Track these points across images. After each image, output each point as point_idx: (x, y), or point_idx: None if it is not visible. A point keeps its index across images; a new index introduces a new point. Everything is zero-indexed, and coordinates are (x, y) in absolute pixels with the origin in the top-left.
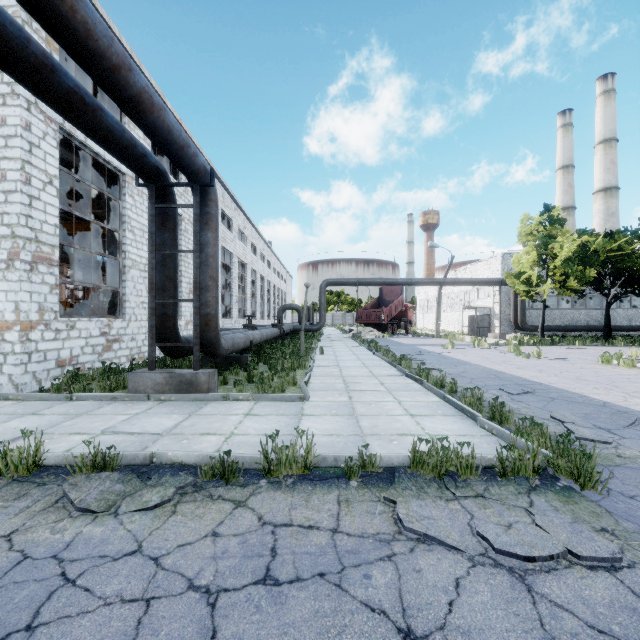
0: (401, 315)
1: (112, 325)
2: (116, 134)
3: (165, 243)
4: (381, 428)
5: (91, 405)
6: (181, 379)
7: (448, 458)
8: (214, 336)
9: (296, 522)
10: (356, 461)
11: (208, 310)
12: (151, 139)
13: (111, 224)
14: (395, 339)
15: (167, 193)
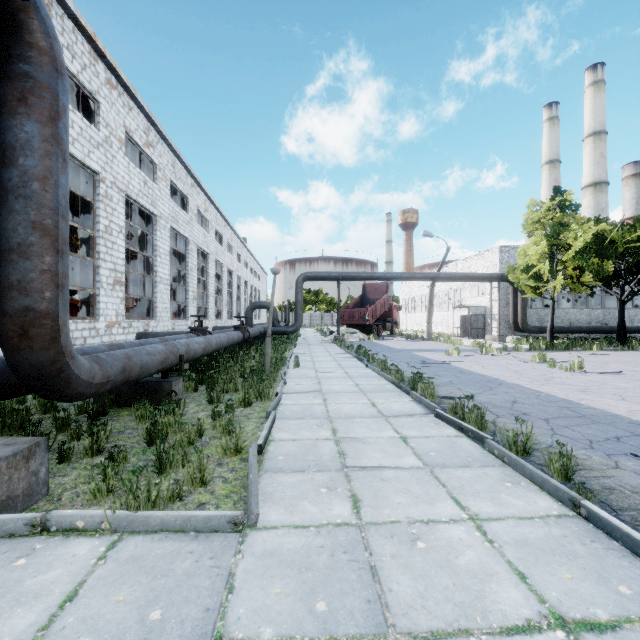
0: (386, 315)
1: None
2: None
3: None
4: None
5: None
6: None
7: None
8: (48, 360)
9: None
10: None
11: (27, 301)
12: None
13: None
14: (383, 342)
15: None
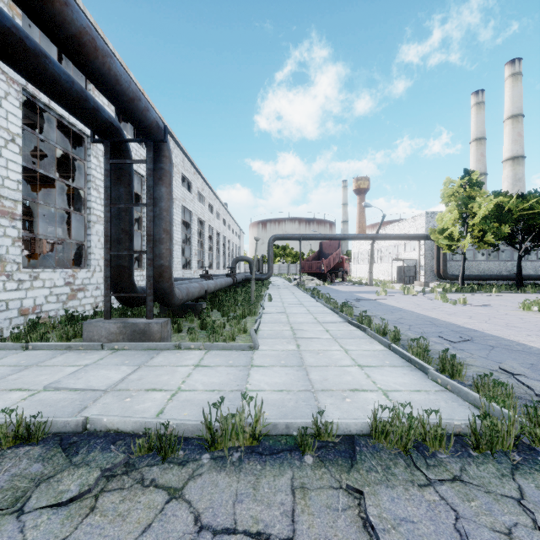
0: (338, 266)
1: (77, 275)
2: (64, 84)
3: (120, 197)
4: (332, 382)
5: (44, 355)
6: (134, 329)
7: (414, 428)
8: (168, 286)
9: (241, 526)
10: (310, 428)
11: (162, 262)
12: (99, 89)
13: (78, 183)
14: (334, 287)
15: (122, 149)
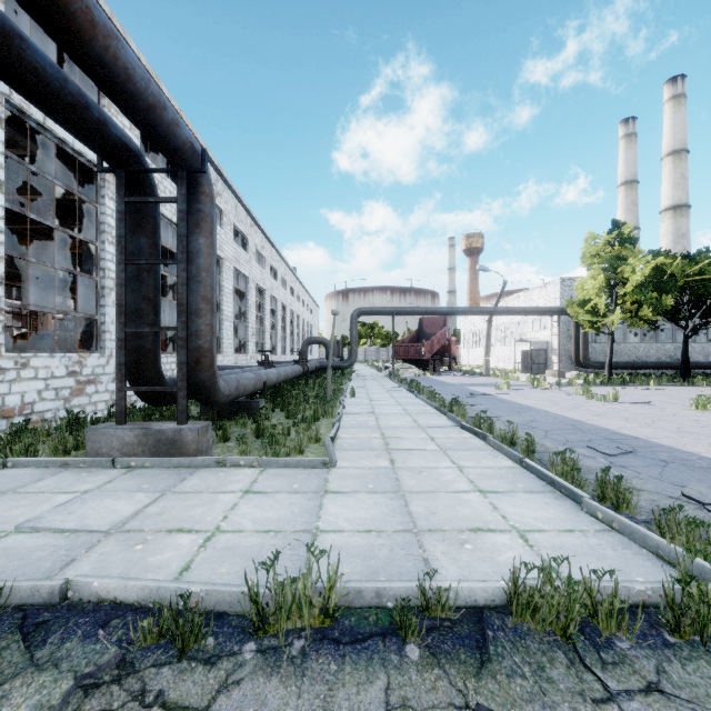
0: (444, 350)
1: (85, 362)
2: (51, 82)
3: (141, 251)
4: (442, 517)
5: (28, 476)
6: (159, 437)
7: (577, 599)
8: (208, 377)
9: None
10: (413, 597)
11: (200, 342)
12: (102, 89)
13: (88, 235)
14: (438, 378)
15: (143, 183)
